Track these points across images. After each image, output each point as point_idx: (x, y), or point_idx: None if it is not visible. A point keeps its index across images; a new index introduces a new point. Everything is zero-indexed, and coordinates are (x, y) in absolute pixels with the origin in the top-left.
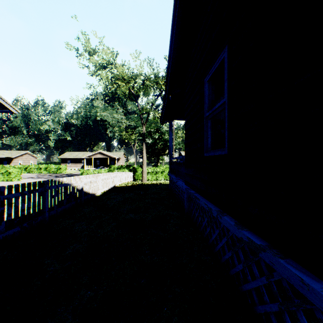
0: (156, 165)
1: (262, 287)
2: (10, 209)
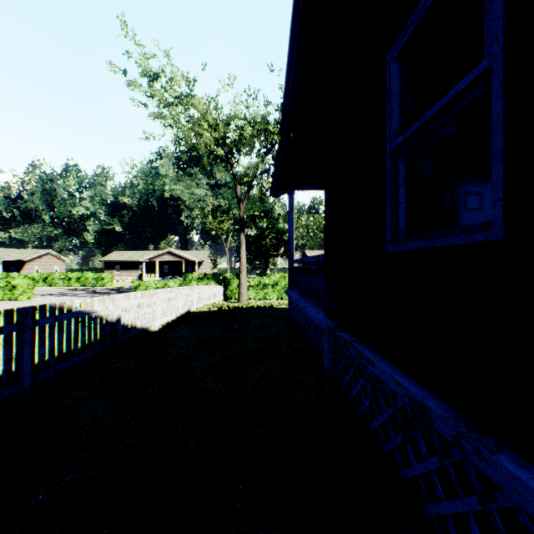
0: (264, 274)
1: None
2: None
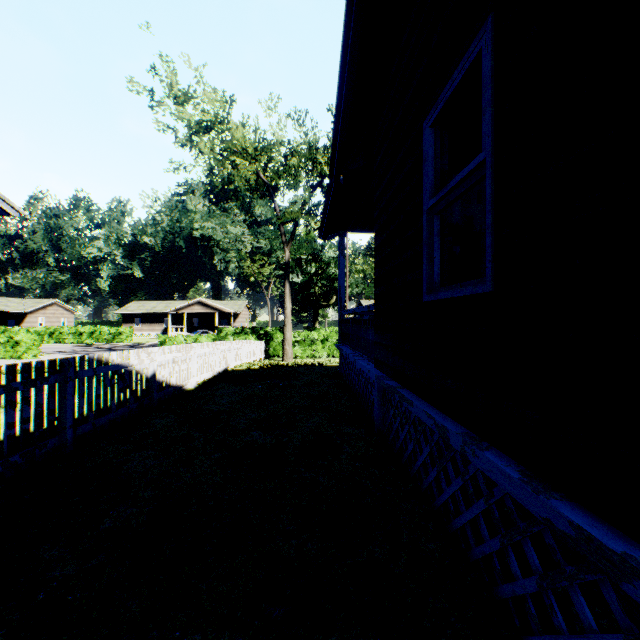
0: (312, 328)
1: None
2: None
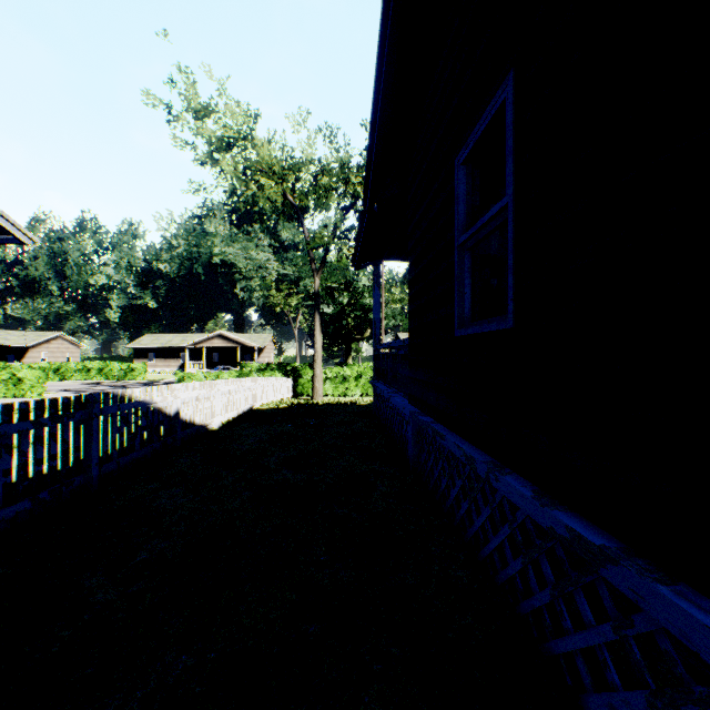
0: (344, 363)
1: (603, 650)
2: (7, 460)
